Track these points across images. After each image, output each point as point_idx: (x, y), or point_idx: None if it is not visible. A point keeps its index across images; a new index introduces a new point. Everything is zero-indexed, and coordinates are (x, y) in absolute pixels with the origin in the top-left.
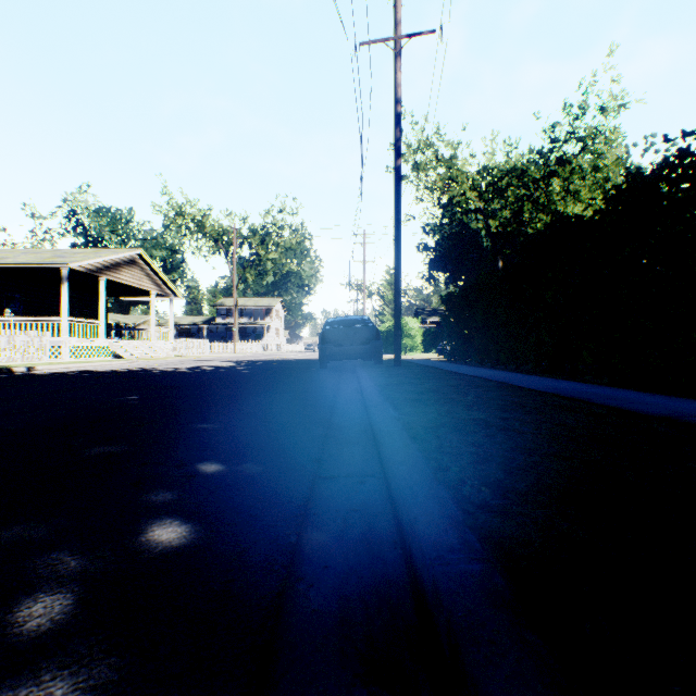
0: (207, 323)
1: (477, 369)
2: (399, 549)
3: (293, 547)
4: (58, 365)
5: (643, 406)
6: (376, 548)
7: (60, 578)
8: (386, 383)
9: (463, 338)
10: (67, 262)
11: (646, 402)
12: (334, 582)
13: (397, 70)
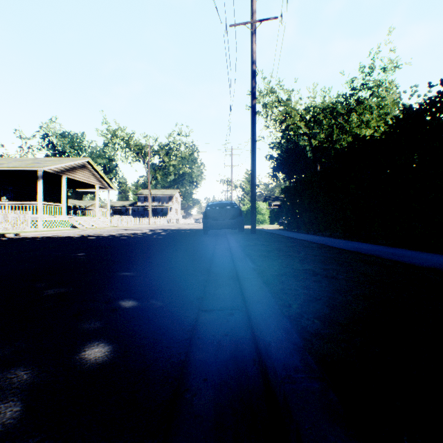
0: (131, 205)
1: (305, 235)
2: (257, 365)
3: (182, 364)
4: (35, 233)
5: (416, 260)
6: (241, 365)
7: (14, 388)
8: (246, 244)
9: (296, 215)
10: (42, 166)
11: (418, 258)
12: (211, 392)
13: (253, 42)
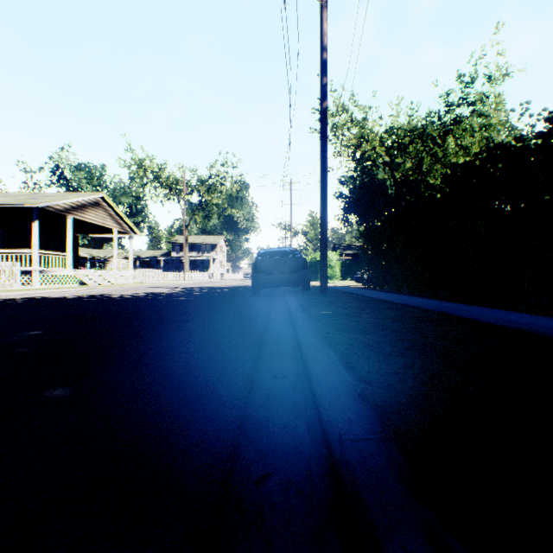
0: (164, 256)
1: (400, 296)
2: None
3: None
4: (16, 292)
5: None
6: None
7: None
8: (319, 314)
9: (381, 268)
10: (37, 203)
11: None
12: None
13: (323, 20)
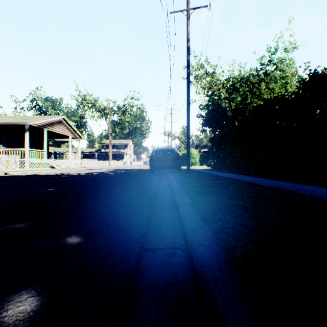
0: (97, 151)
1: (228, 174)
2: None
3: None
4: (21, 172)
5: None
6: None
7: None
8: (183, 181)
9: (220, 158)
10: (28, 122)
11: None
12: None
13: (188, 25)
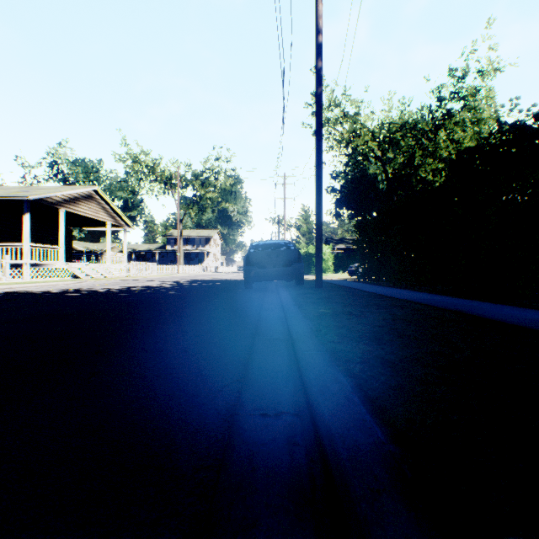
0: (159, 250)
1: (400, 290)
2: None
3: None
4: None
5: None
6: None
7: None
8: (317, 313)
9: (377, 261)
10: (27, 195)
11: None
12: None
13: (318, 1)
